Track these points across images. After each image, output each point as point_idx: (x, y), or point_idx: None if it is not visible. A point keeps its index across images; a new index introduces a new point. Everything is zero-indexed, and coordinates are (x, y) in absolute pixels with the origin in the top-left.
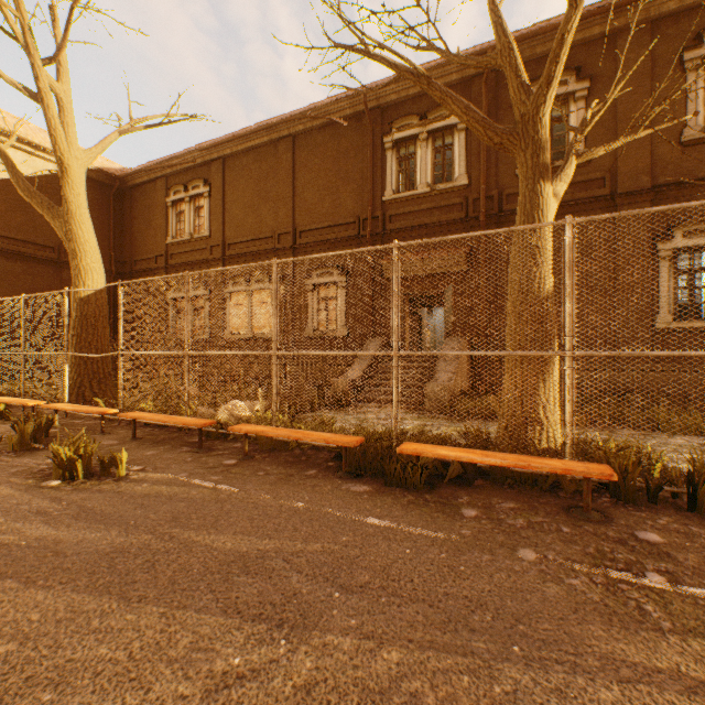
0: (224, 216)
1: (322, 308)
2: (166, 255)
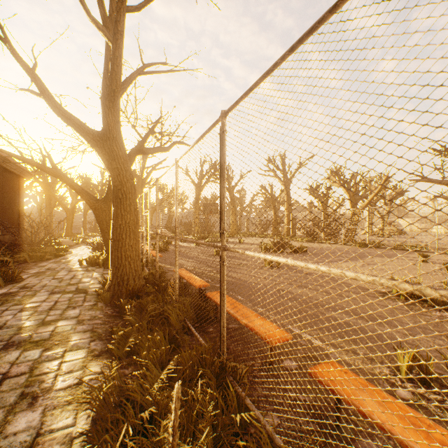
0: None
1: None
2: None
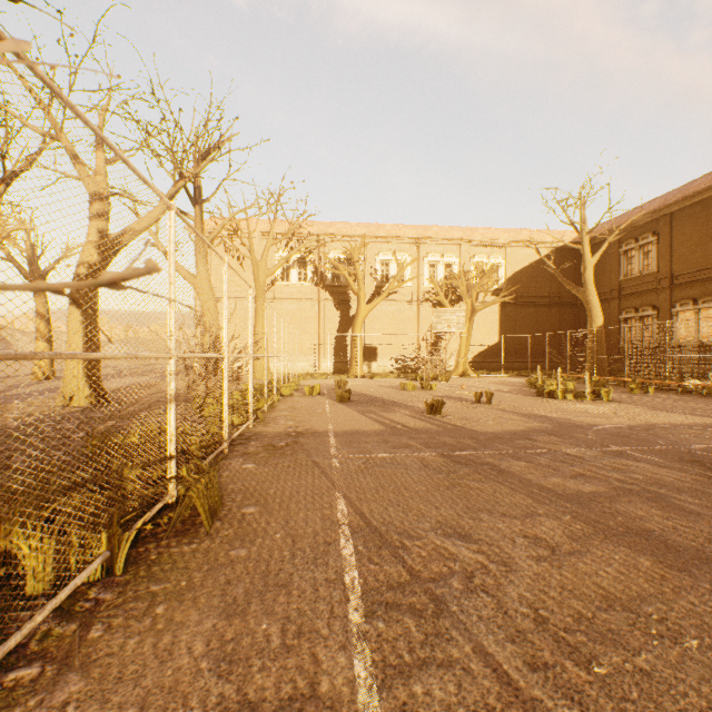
0: (669, 255)
1: None
2: (618, 288)
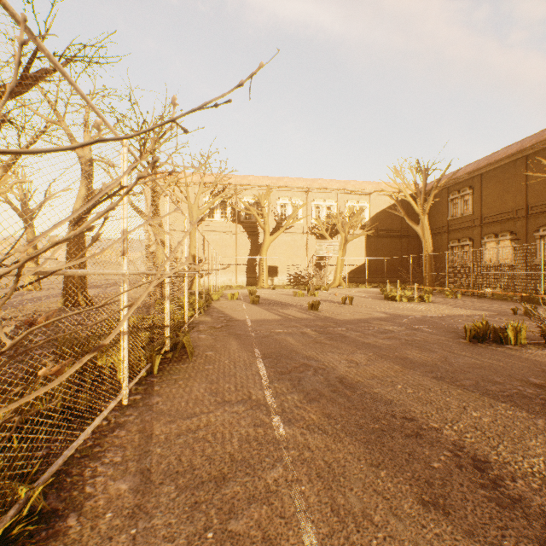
0: (480, 203)
1: (545, 248)
2: (447, 225)
